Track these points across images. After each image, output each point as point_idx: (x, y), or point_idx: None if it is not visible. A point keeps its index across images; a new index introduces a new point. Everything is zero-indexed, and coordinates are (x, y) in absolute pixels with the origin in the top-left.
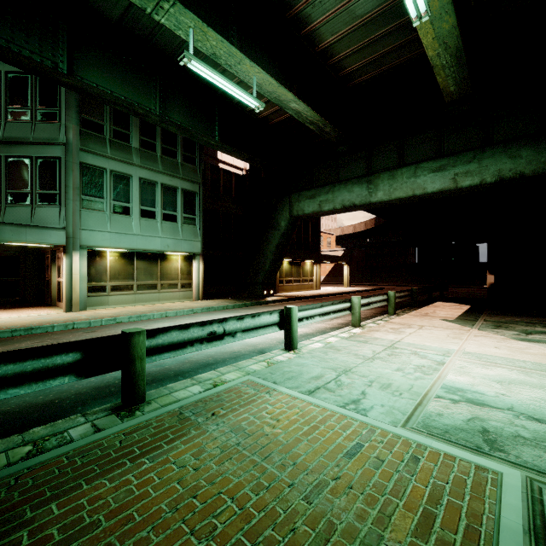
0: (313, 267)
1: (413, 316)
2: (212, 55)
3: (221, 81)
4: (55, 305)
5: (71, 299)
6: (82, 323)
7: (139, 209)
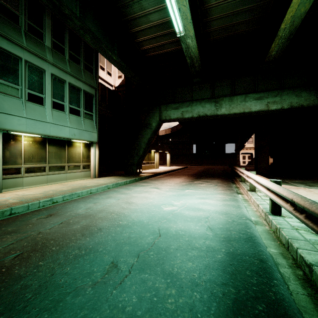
0: (155, 154)
1: None
2: None
3: None
4: None
5: None
6: (19, 208)
7: (51, 101)
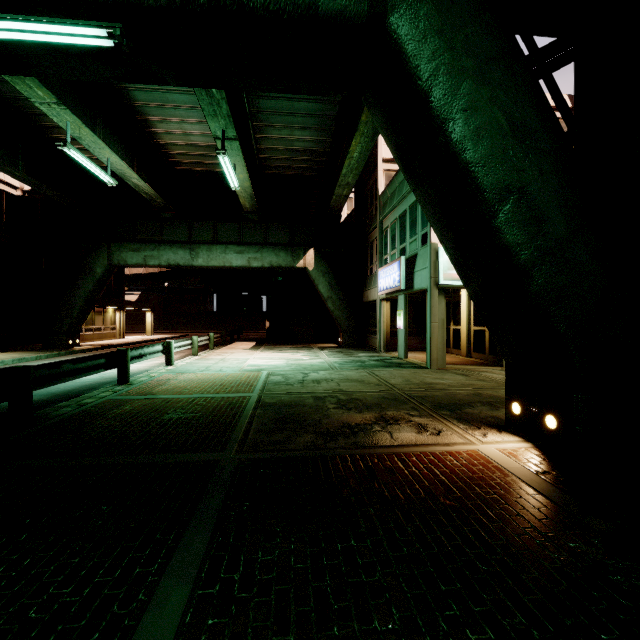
0: (116, 314)
1: (226, 349)
2: (76, 136)
3: (89, 164)
4: None
5: None
6: None
7: None
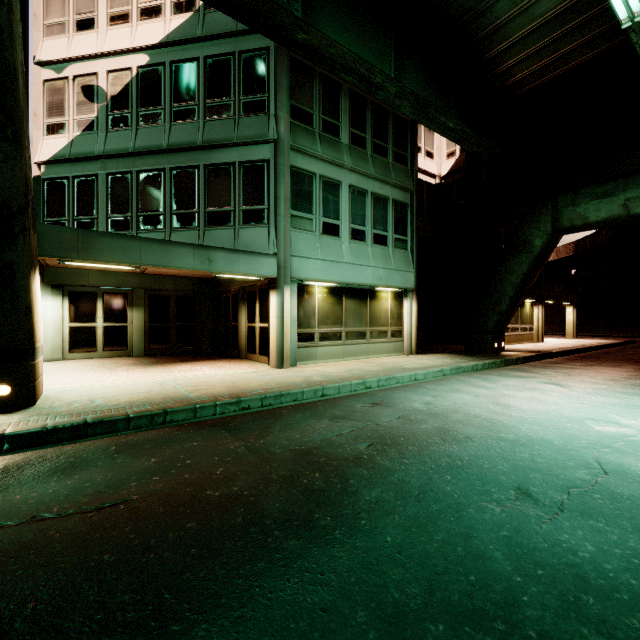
0: (533, 309)
1: None
2: None
3: None
4: (244, 358)
5: (282, 350)
6: (330, 388)
7: (348, 228)
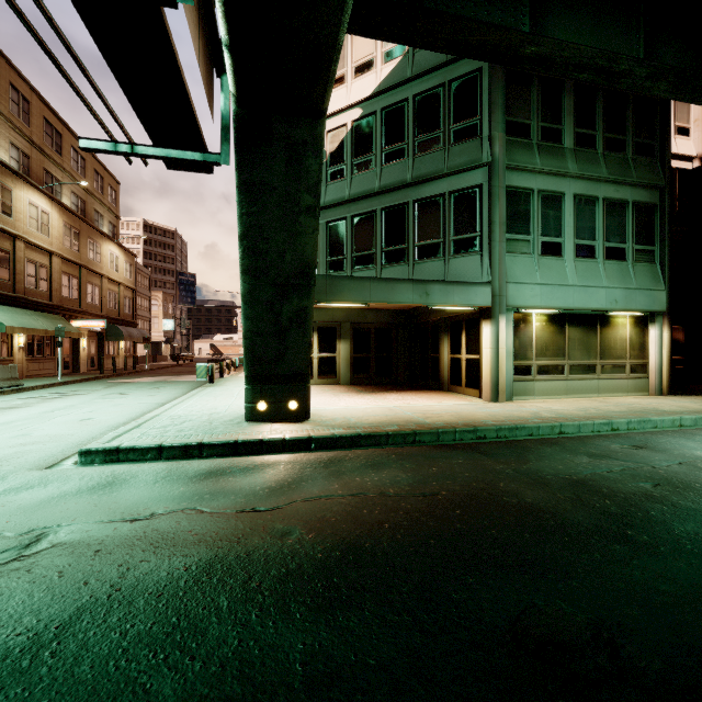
0: None
1: None
2: None
3: None
4: (446, 390)
5: (496, 383)
6: (569, 426)
7: (572, 245)
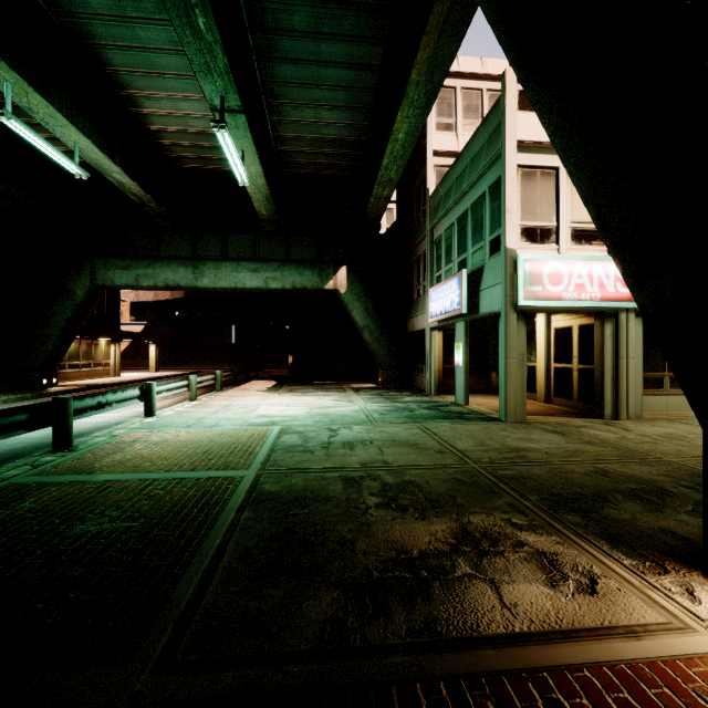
0: (110, 347)
1: (236, 390)
2: (25, 106)
3: (42, 144)
4: None
5: None
6: None
7: None
